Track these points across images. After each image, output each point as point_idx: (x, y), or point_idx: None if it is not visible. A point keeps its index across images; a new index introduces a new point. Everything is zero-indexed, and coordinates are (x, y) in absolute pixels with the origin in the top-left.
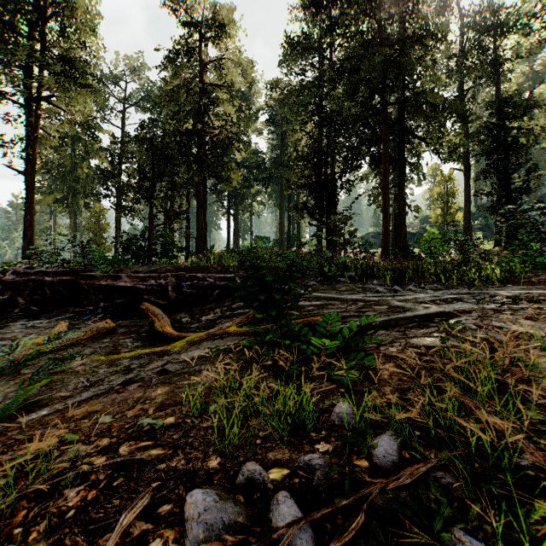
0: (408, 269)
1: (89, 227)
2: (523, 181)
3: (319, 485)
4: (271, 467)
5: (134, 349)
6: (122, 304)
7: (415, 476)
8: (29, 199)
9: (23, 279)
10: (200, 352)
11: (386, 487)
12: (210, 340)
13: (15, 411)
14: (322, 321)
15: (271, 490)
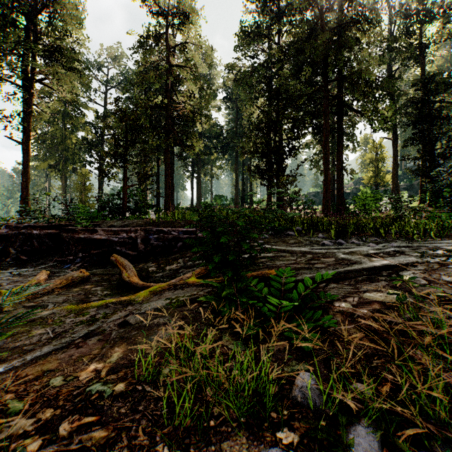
0: (349, 223)
1: (76, 188)
2: (445, 147)
3: None
4: None
5: (103, 297)
6: (98, 254)
7: None
8: (25, 164)
9: (14, 232)
10: (160, 303)
11: None
12: (171, 290)
13: None
14: (276, 274)
15: None
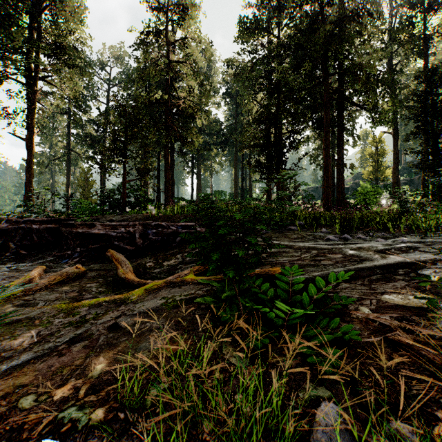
0: (353, 218)
1: (79, 183)
2: None
3: None
4: None
5: (96, 295)
6: (96, 249)
7: None
8: (28, 160)
9: (14, 227)
10: (155, 303)
11: None
12: (168, 288)
13: None
14: (281, 272)
15: None
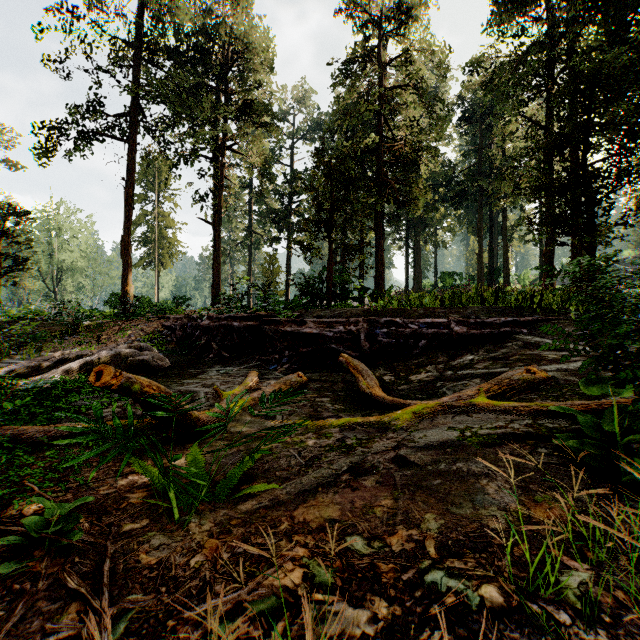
0: None
1: (263, 272)
2: None
3: None
4: None
5: (337, 413)
6: (307, 353)
7: None
8: (216, 247)
9: (215, 324)
10: (445, 435)
11: None
12: (446, 415)
13: (232, 490)
14: None
15: None
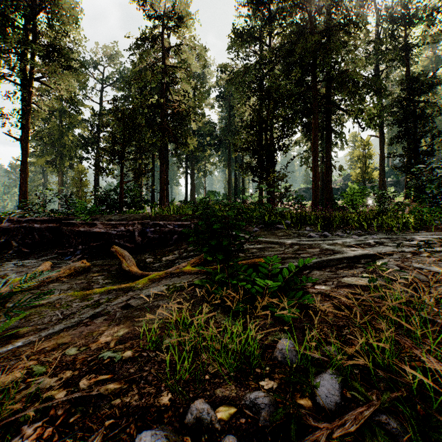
0: (335, 217)
1: (73, 183)
2: (429, 145)
3: (265, 425)
4: (219, 405)
5: (104, 285)
6: (97, 246)
7: (361, 421)
8: (24, 160)
9: (16, 226)
10: (159, 289)
11: (333, 434)
12: (168, 278)
13: None
14: (264, 262)
15: (218, 430)
